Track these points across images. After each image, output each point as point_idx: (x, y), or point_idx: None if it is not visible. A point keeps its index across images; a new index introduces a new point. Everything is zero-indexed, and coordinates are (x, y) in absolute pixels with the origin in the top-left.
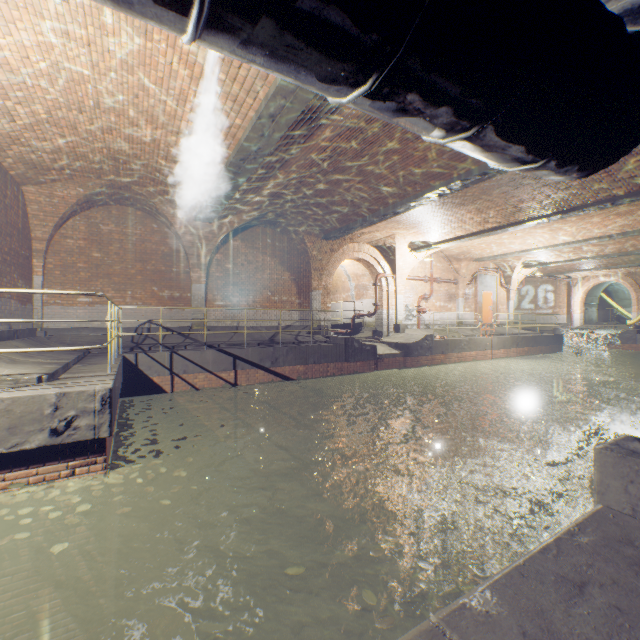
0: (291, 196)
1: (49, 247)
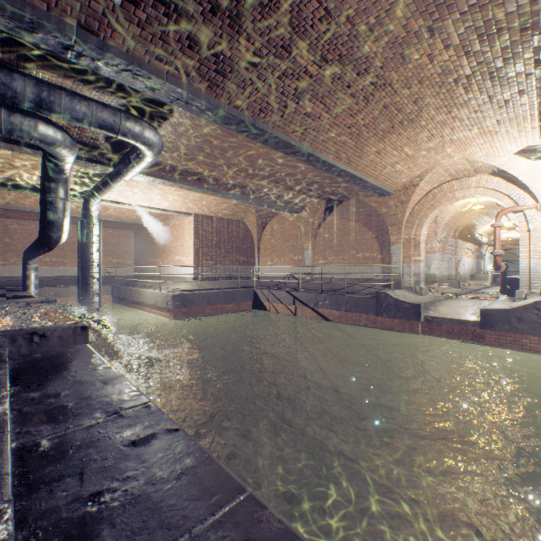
0: (299, 187)
1: (261, 241)
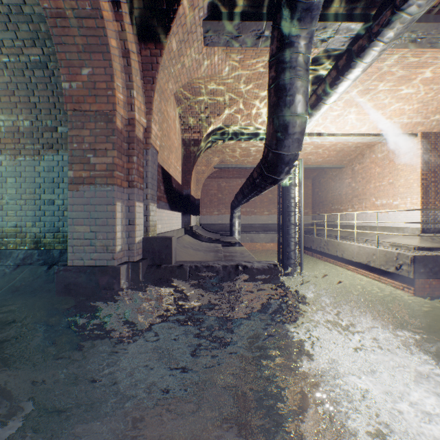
0: None
1: None
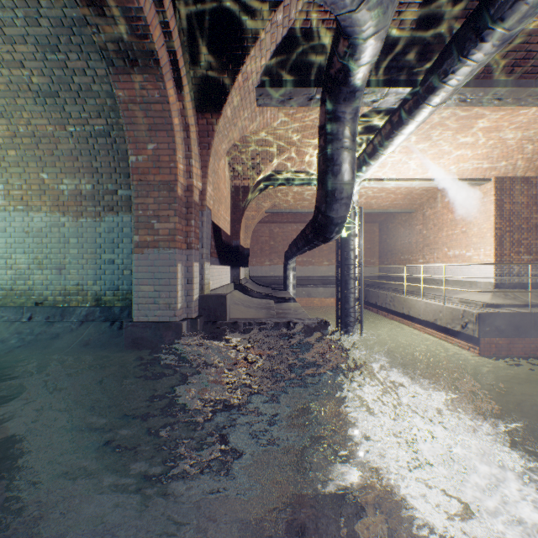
0: None
1: None
